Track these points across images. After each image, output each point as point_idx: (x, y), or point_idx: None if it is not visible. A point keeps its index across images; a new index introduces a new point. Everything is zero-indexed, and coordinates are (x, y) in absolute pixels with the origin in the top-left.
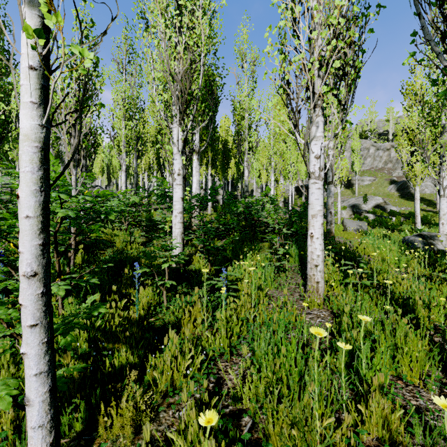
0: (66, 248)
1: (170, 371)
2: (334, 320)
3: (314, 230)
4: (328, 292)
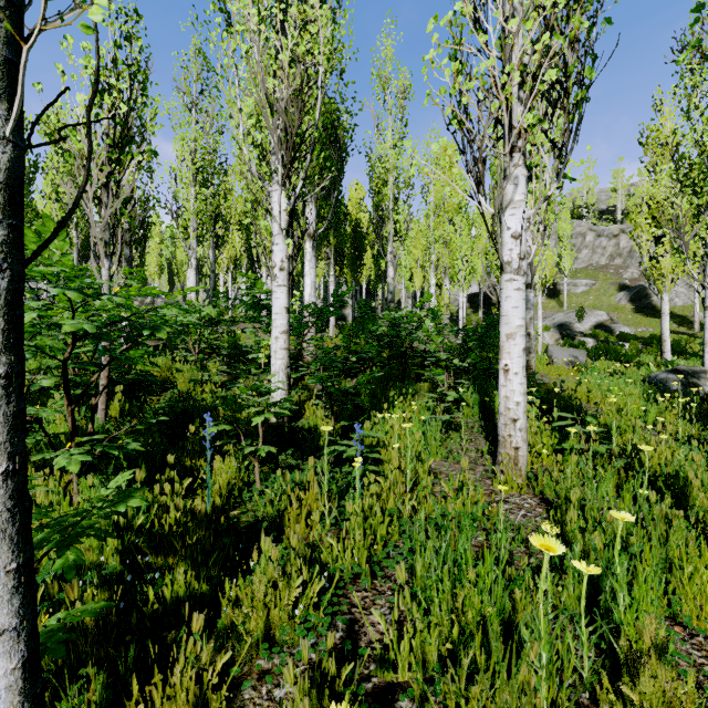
0: (84, 389)
1: (265, 609)
2: (549, 514)
3: (511, 359)
4: (533, 464)
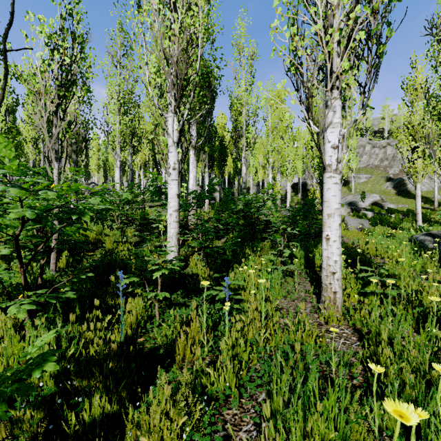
0: (33, 255)
1: (159, 431)
2: (361, 342)
3: (331, 231)
4: (344, 302)
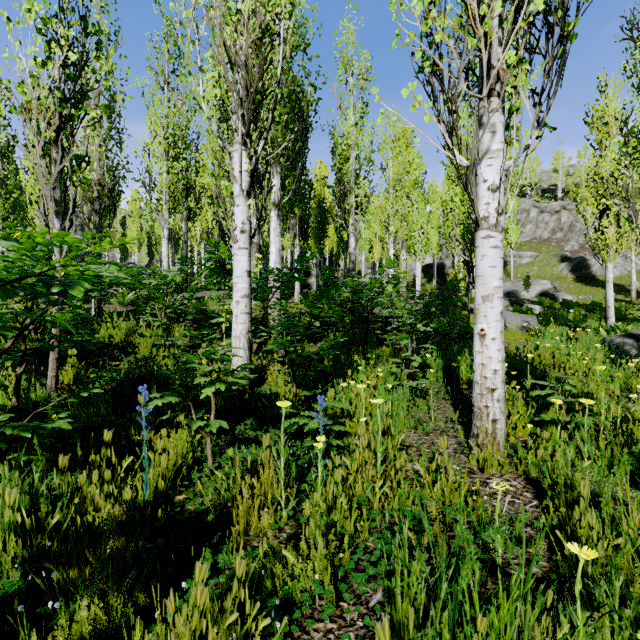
0: None
1: None
2: (539, 501)
3: (487, 323)
4: (508, 436)
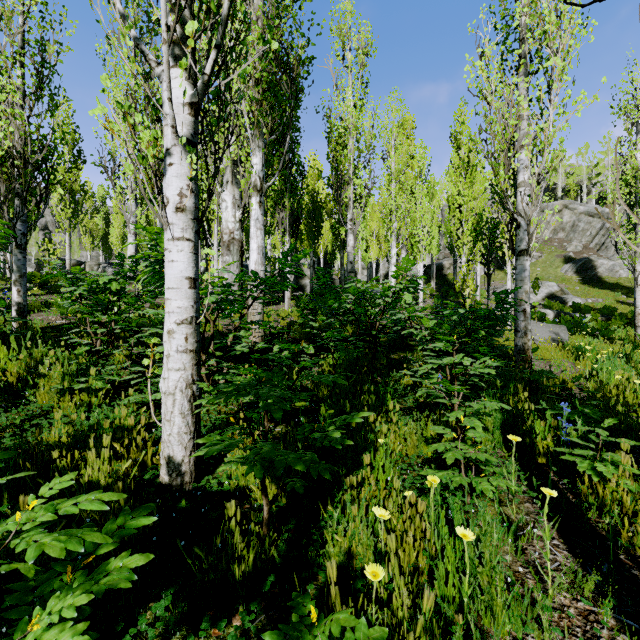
0: None
1: None
2: None
3: None
4: None
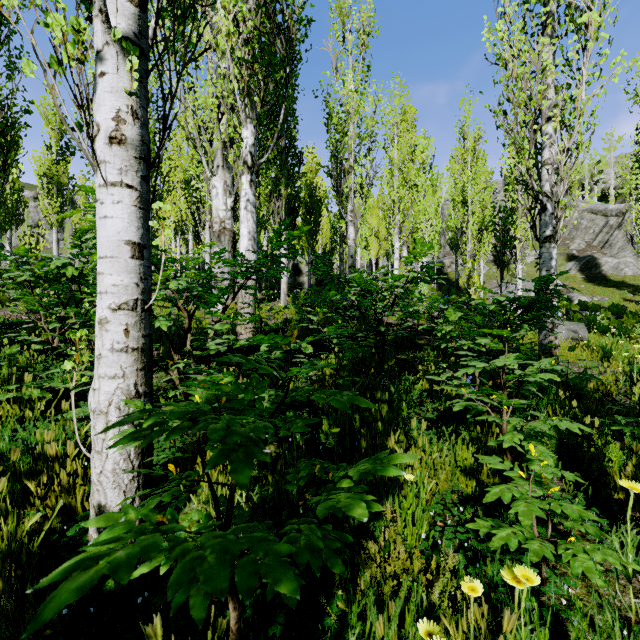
0: None
1: None
2: None
3: None
4: None
